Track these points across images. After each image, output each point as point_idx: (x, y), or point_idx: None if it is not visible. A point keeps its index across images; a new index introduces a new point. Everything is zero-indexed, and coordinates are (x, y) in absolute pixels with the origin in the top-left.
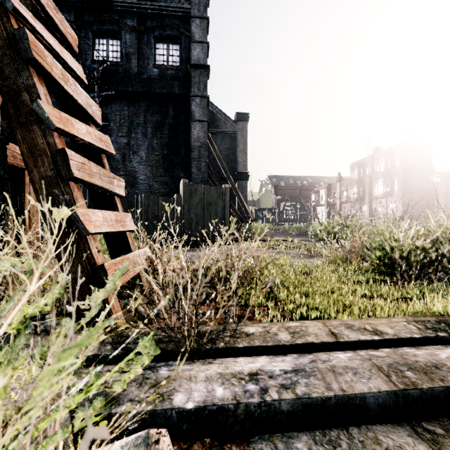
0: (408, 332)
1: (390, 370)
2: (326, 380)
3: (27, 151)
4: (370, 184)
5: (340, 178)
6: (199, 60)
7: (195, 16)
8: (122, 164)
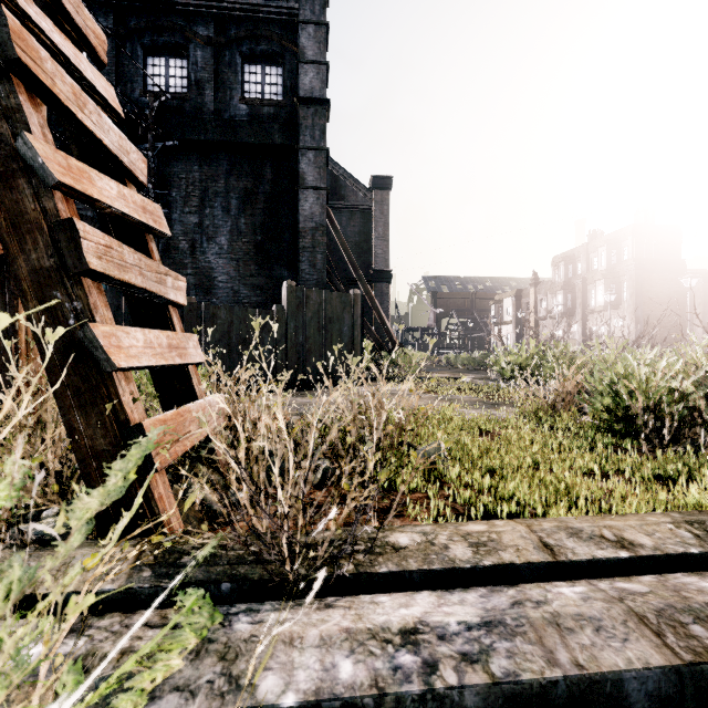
0: (679, 542)
1: (662, 622)
2: (546, 644)
3: (6, 224)
4: (583, 290)
5: (536, 280)
6: (313, 92)
7: (306, 21)
8: (190, 258)
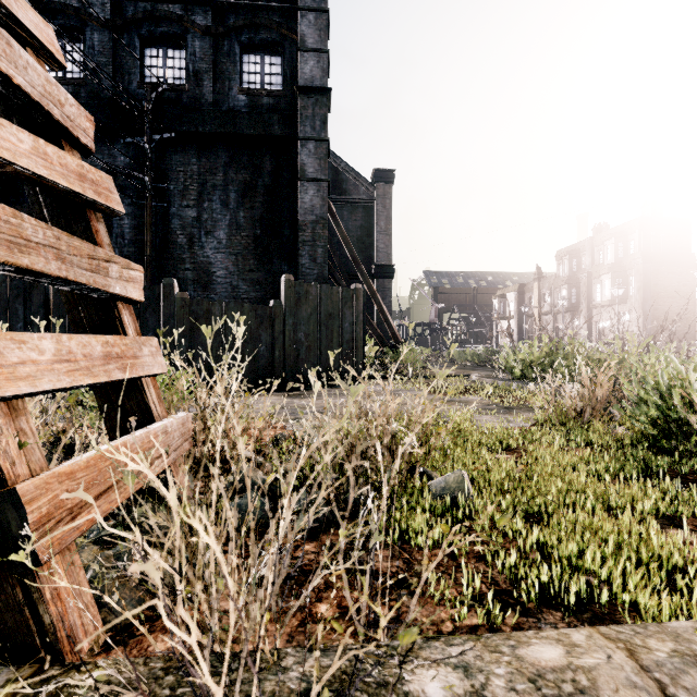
0: None
1: None
2: None
3: None
4: (588, 284)
5: (540, 274)
6: (313, 80)
7: (306, 8)
8: (189, 252)
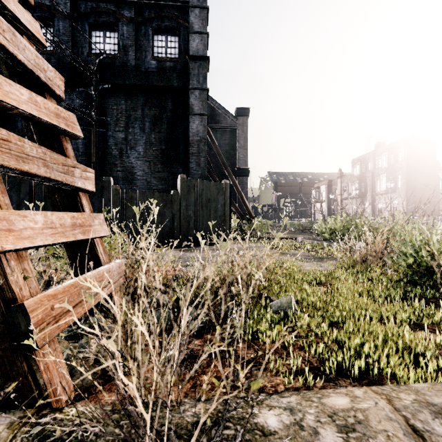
0: None
1: None
2: None
3: None
4: (372, 180)
5: (341, 174)
6: (198, 52)
7: (194, 6)
8: (119, 160)
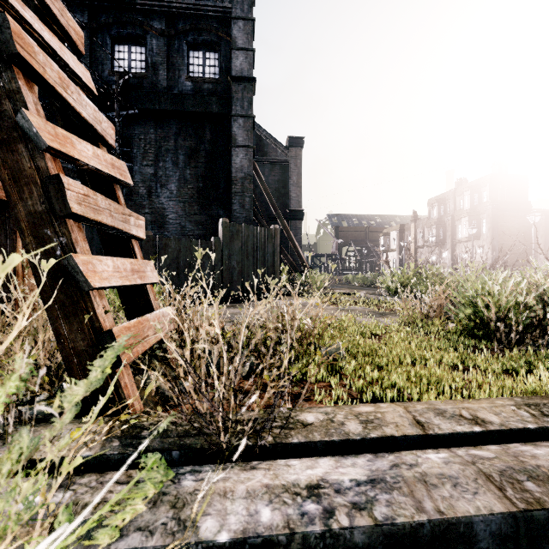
0: (520, 420)
1: (503, 479)
2: (416, 496)
3: (9, 178)
4: (452, 225)
5: (415, 217)
6: (242, 72)
7: (237, 17)
8: (148, 200)
